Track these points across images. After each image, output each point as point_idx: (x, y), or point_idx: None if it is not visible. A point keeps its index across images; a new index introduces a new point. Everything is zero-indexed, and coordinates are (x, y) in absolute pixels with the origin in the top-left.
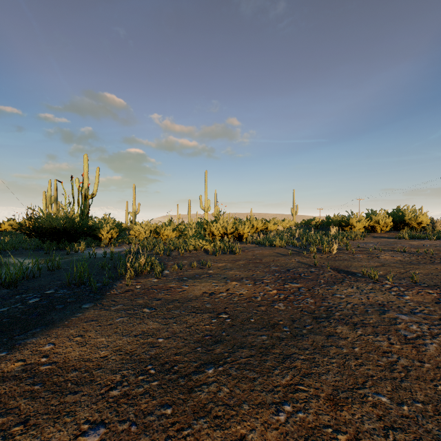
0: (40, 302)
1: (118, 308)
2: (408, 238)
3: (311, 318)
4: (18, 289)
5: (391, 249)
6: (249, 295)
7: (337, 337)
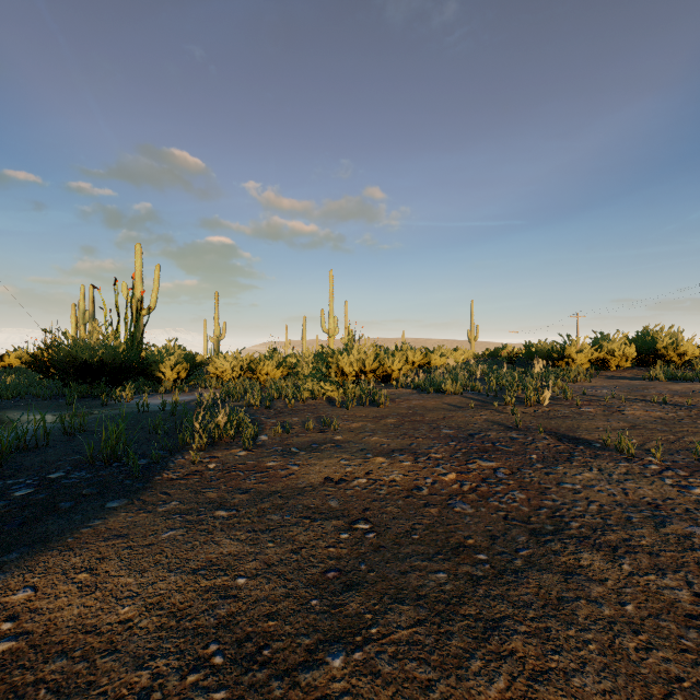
0: (34, 495)
1: (170, 509)
2: (665, 380)
3: (525, 533)
4: (3, 470)
5: (640, 399)
6: (407, 483)
7: (584, 577)
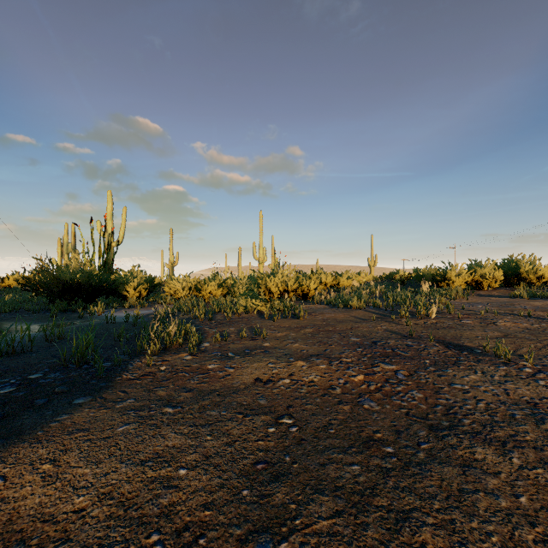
0: (15, 393)
1: (126, 405)
2: (527, 297)
3: (425, 428)
4: None
5: (509, 313)
6: (323, 383)
7: (480, 470)
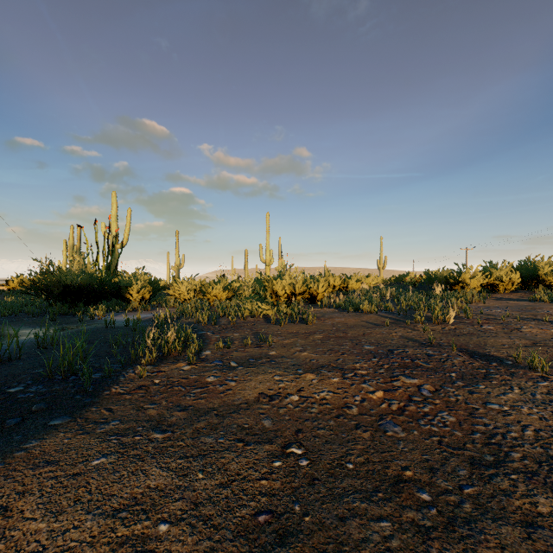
0: None
1: (108, 428)
2: (548, 301)
3: (465, 464)
4: None
5: (532, 318)
6: (337, 401)
7: (551, 533)
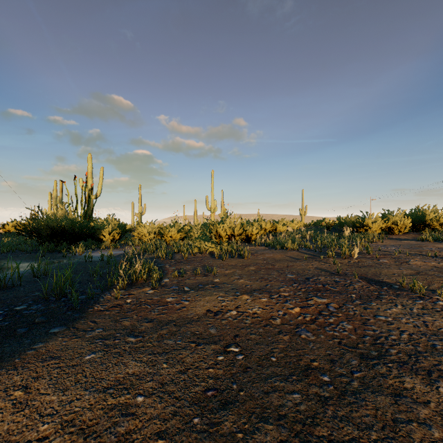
0: (1, 322)
1: (94, 334)
2: (432, 241)
3: (356, 357)
4: None
5: (418, 253)
6: (265, 315)
7: (411, 400)
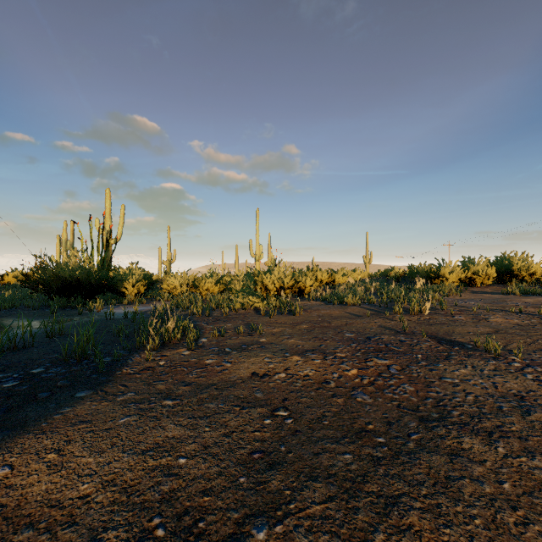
0: (18, 387)
1: (126, 398)
2: (519, 294)
3: (415, 420)
4: None
5: (501, 309)
6: (318, 377)
7: (467, 459)
